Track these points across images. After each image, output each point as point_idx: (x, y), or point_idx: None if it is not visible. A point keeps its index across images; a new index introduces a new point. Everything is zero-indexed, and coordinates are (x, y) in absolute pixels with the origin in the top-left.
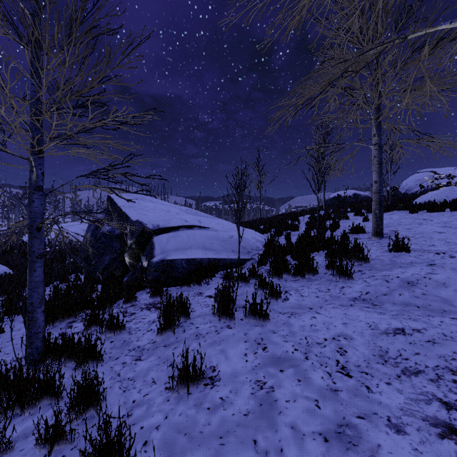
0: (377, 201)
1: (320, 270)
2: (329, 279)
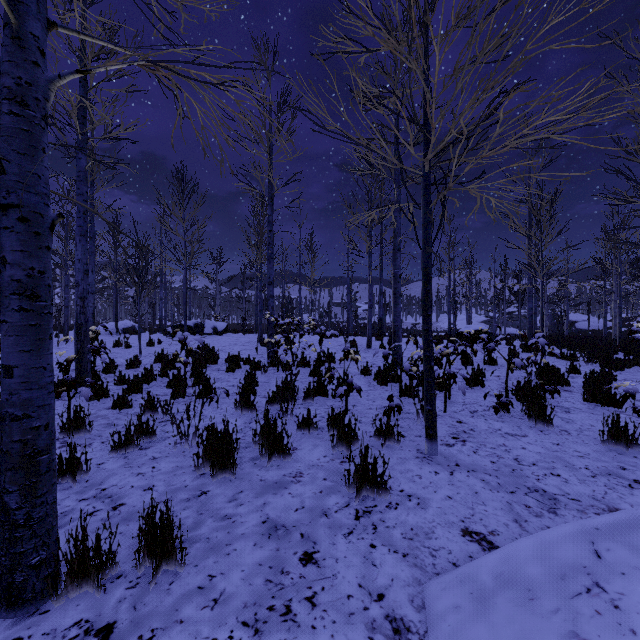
0: None
1: None
2: None
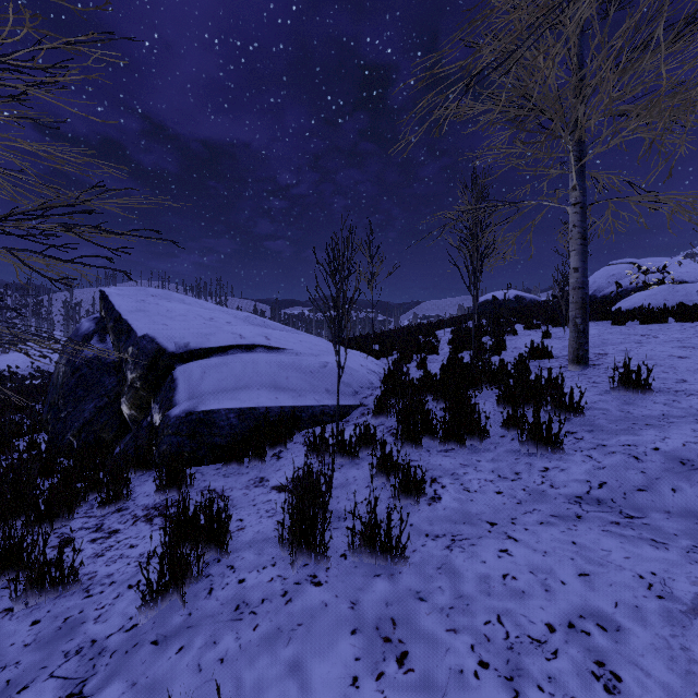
0: (578, 302)
1: (491, 431)
2: (513, 450)
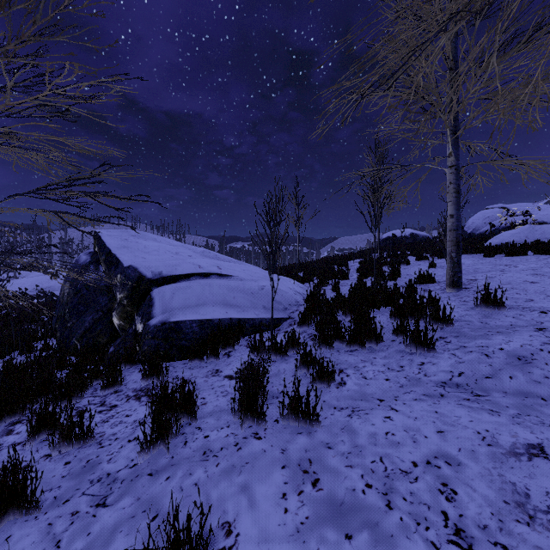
0: (453, 240)
1: (385, 336)
2: (400, 350)
